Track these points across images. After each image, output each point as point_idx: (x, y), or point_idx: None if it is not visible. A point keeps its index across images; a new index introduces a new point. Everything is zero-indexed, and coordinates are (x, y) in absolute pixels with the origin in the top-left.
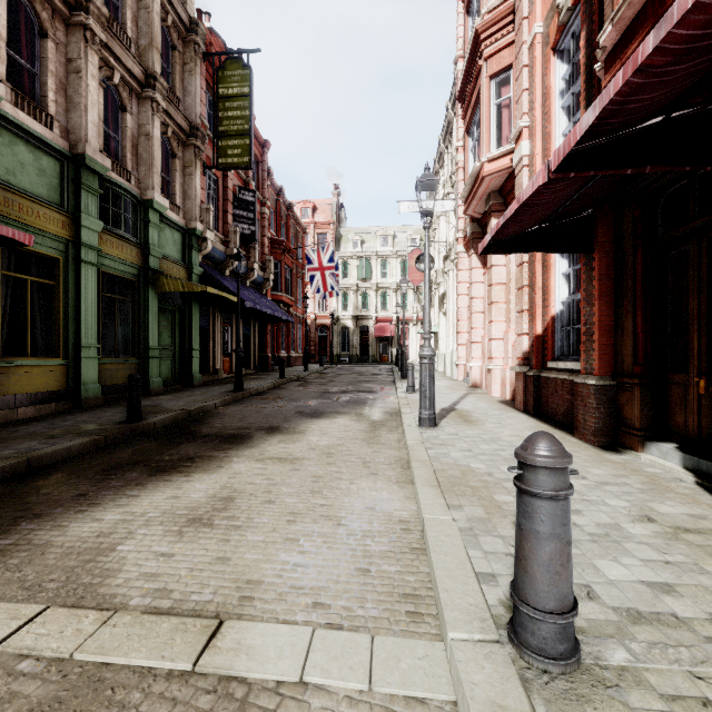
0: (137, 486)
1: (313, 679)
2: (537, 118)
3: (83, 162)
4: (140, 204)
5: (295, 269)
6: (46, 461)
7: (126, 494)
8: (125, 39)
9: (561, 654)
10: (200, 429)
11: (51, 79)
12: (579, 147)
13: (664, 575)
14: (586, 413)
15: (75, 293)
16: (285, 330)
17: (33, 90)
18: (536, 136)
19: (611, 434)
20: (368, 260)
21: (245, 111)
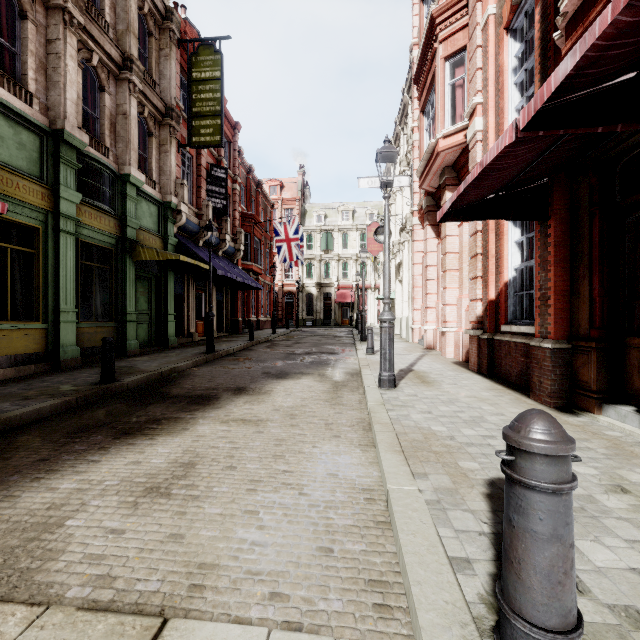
0: (99, 450)
1: None
2: (491, 95)
3: (62, 138)
4: (118, 178)
5: (264, 241)
6: (15, 423)
7: (87, 459)
8: (103, 24)
9: None
10: (170, 390)
11: (31, 58)
12: (548, 104)
13: None
14: (542, 375)
15: (54, 260)
16: (254, 297)
17: (14, 69)
18: (490, 112)
19: (566, 396)
20: (331, 233)
21: (216, 94)
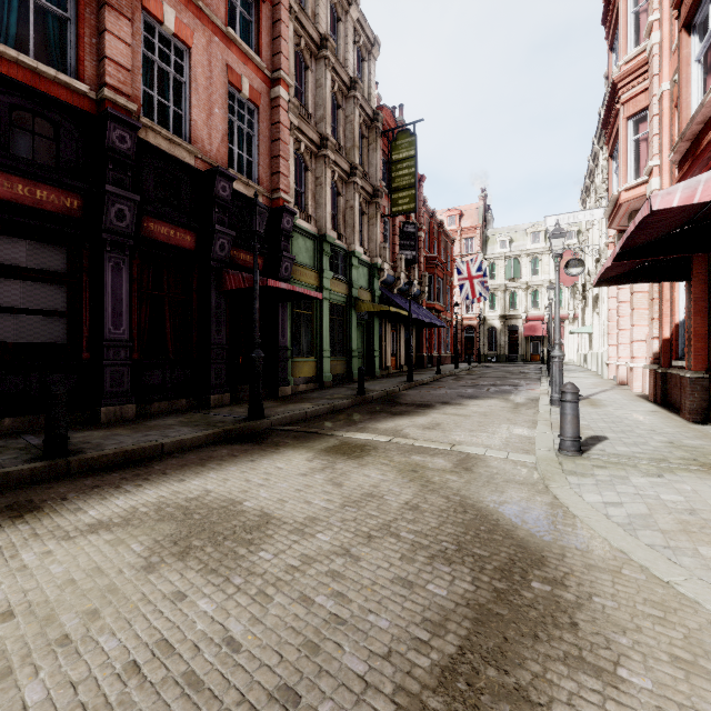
0: (391, 418)
1: (488, 454)
2: (665, 160)
3: (325, 239)
4: (347, 254)
5: (444, 278)
6: (338, 408)
7: (389, 419)
8: (340, 149)
9: (572, 451)
10: (400, 401)
11: (310, 194)
12: (627, 248)
13: (646, 451)
14: (685, 398)
15: (319, 318)
16: (436, 333)
17: (301, 202)
18: (664, 175)
19: (704, 413)
20: (517, 260)
21: (411, 169)
